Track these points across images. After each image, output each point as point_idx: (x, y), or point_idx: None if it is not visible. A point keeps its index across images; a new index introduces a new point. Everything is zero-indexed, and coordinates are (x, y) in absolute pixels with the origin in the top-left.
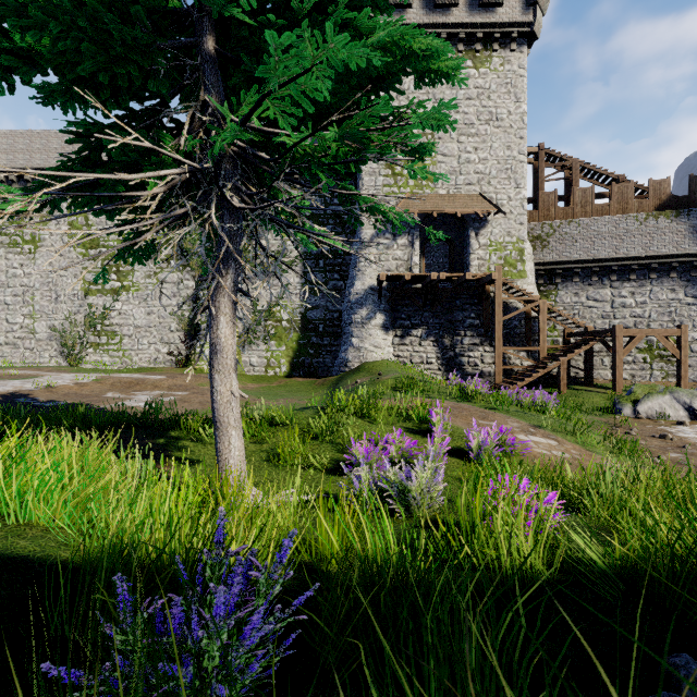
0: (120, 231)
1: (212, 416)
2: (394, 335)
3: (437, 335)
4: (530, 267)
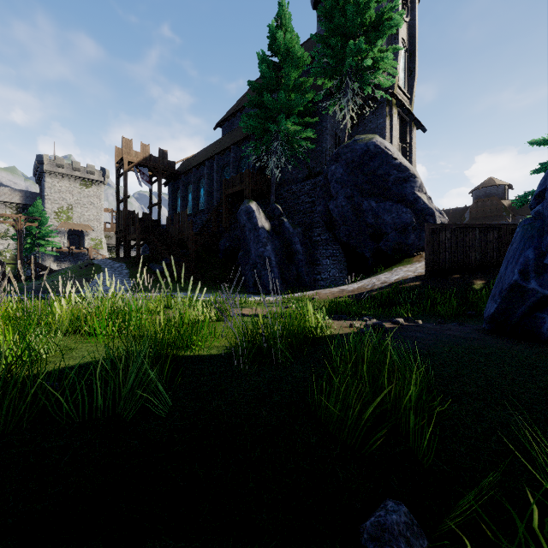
0: (23, 253)
1: (39, 270)
2: (58, 263)
3: (74, 264)
4: (105, 246)
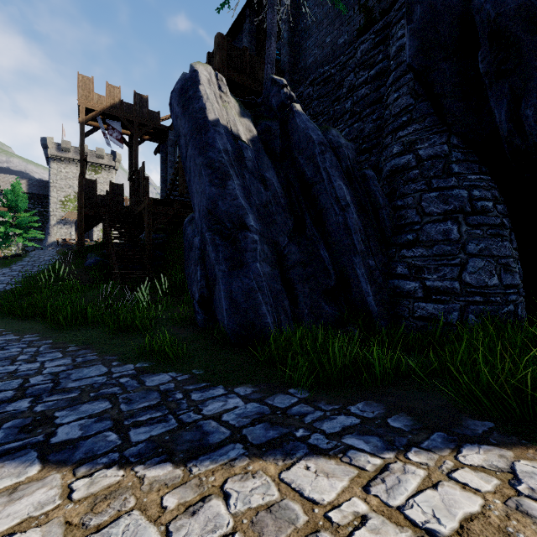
0: None
1: None
2: None
3: None
4: None
